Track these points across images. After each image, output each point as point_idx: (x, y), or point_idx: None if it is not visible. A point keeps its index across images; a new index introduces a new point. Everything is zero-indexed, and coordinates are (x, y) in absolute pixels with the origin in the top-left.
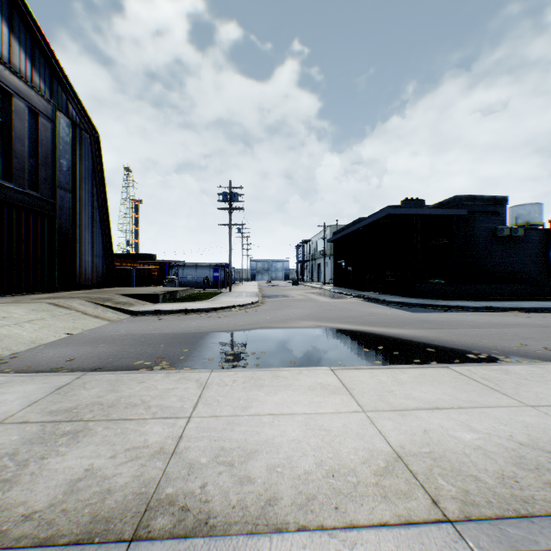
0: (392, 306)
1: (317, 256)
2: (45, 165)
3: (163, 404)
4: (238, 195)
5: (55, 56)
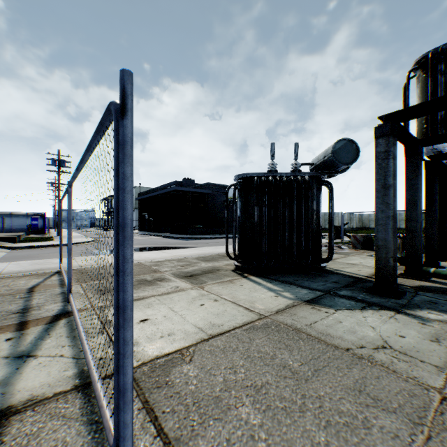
0: (176, 239)
1: None
2: None
3: None
4: (66, 162)
5: None
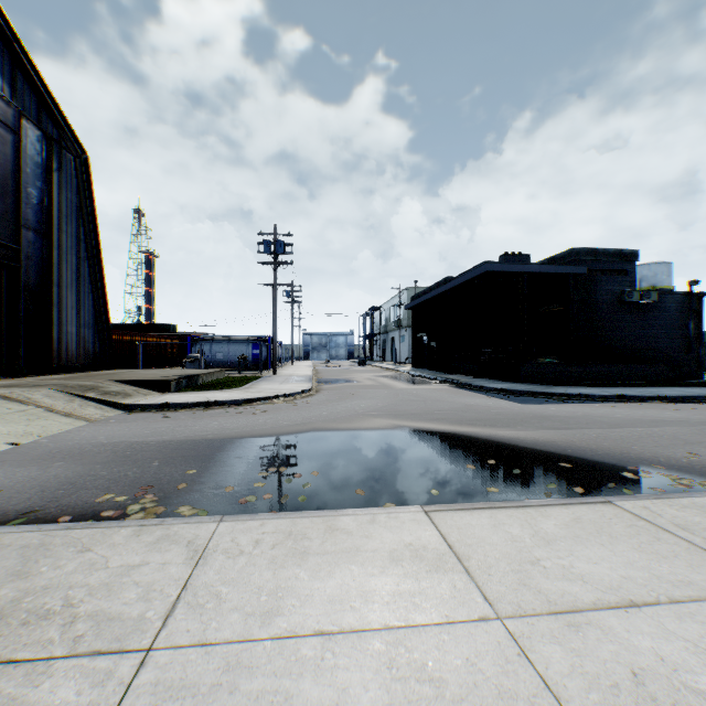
0: (493, 395)
1: (390, 327)
2: (2, 194)
3: (105, 609)
4: (284, 244)
5: (18, 38)
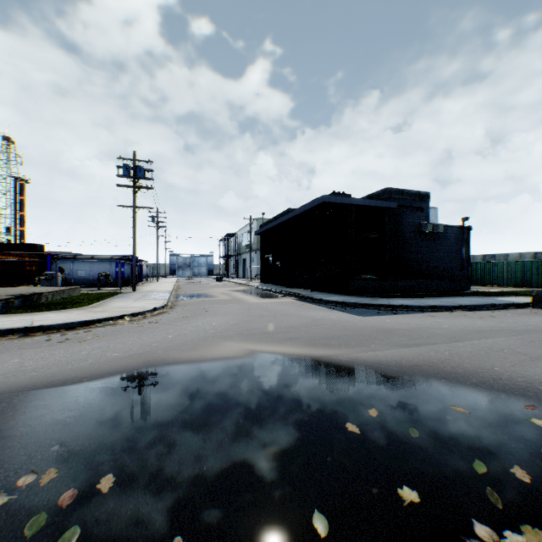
0: (332, 308)
1: (242, 250)
2: None
3: None
4: (145, 170)
5: None
